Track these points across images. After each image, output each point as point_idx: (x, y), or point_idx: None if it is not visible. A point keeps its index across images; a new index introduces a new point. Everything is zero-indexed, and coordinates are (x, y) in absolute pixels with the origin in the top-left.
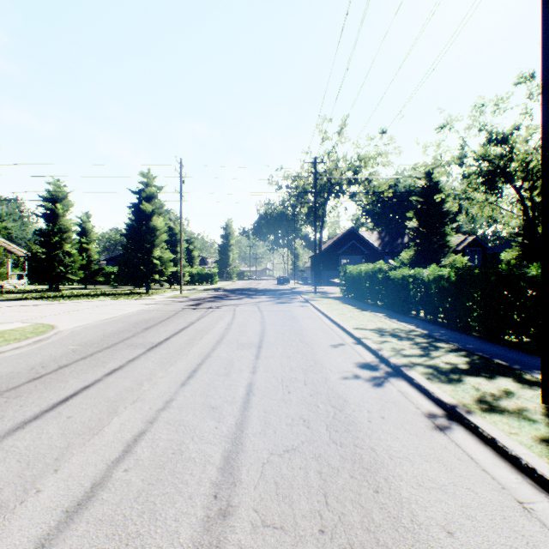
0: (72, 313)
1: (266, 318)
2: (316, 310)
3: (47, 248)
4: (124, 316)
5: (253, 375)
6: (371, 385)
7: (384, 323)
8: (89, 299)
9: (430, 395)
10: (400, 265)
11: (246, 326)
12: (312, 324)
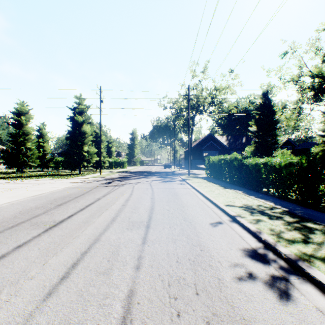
0: (15, 190)
1: (155, 194)
2: (191, 188)
3: (15, 145)
4: (50, 193)
5: (136, 273)
6: (278, 295)
7: (247, 200)
8: (37, 179)
9: None
10: (250, 155)
11: (139, 202)
12: (191, 200)
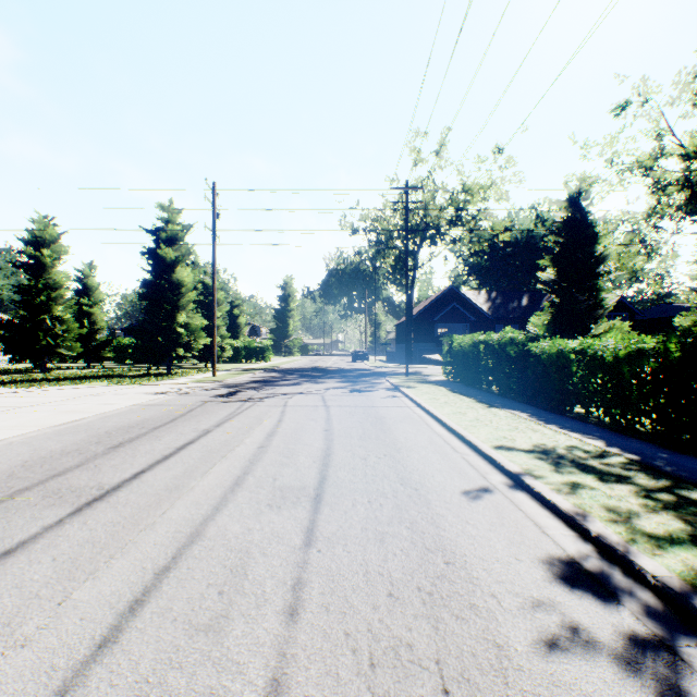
0: (21, 411)
1: (334, 421)
2: (413, 405)
3: (29, 311)
4: (100, 418)
5: (289, 629)
6: (655, 696)
7: (543, 435)
8: (76, 385)
9: None
10: (543, 334)
11: (298, 439)
12: (414, 435)
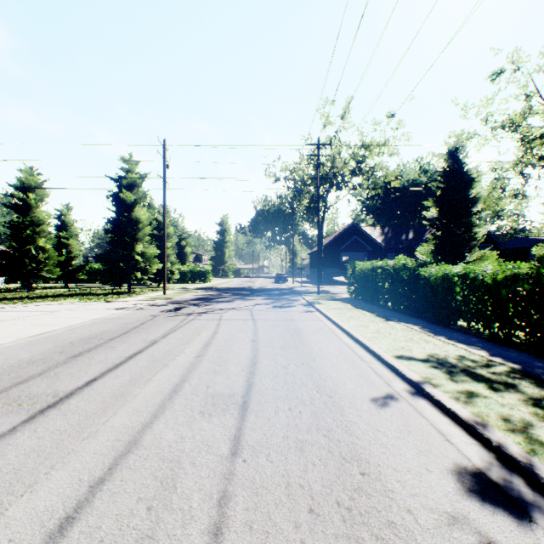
0: (3, 324)
1: (260, 333)
2: (325, 319)
3: (18, 242)
4: (67, 330)
5: None
6: None
7: (435, 345)
8: (53, 302)
9: None
10: (430, 260)
11: (230, 349)
12: (326, 345)
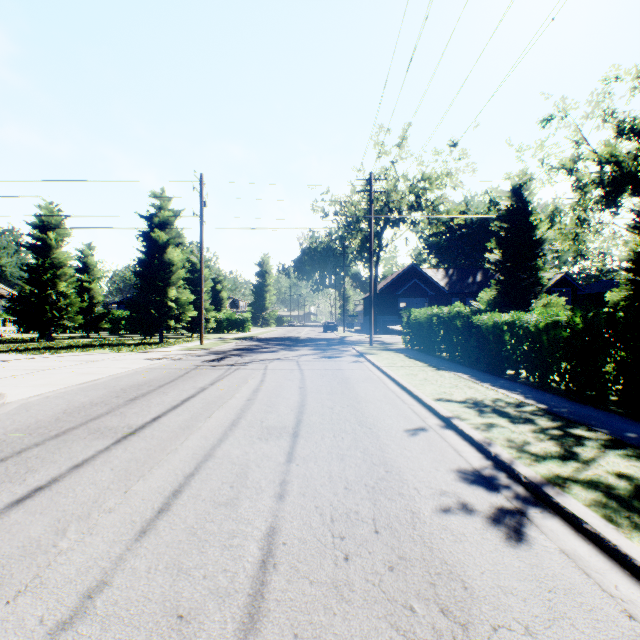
0: (44, 373)
1: (307, 381)
2: (374, 369)
3: (37, 287)
4: (113, 378)
5: (279, 504)
6: (503, 534)
7: (476, 391)
8: (82, 352)
9: (638, 572)
10: (485, 308)
11: (279, 394)
12: (372, 391)
